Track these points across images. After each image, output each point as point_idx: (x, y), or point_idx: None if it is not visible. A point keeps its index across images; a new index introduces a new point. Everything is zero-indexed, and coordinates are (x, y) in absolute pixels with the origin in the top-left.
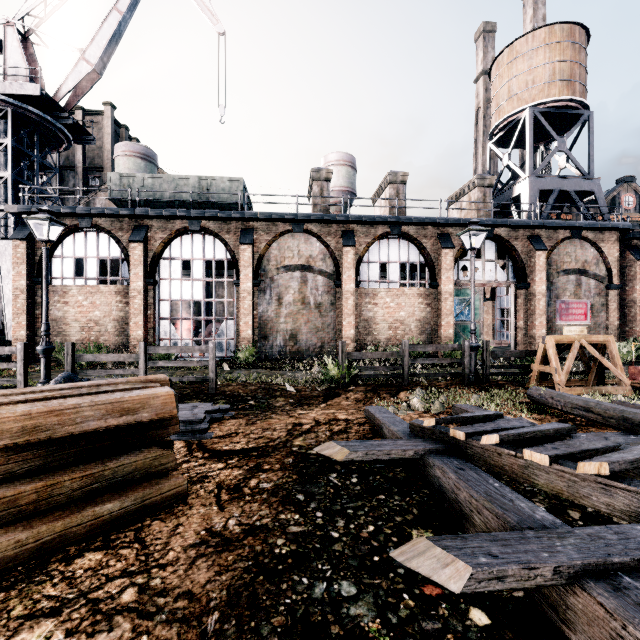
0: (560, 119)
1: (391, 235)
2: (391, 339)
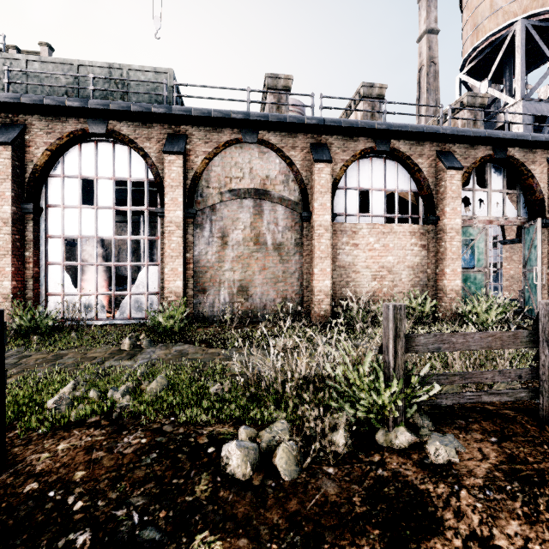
0: (546, 41)
1: (376, 152)
2: (376, 293)
